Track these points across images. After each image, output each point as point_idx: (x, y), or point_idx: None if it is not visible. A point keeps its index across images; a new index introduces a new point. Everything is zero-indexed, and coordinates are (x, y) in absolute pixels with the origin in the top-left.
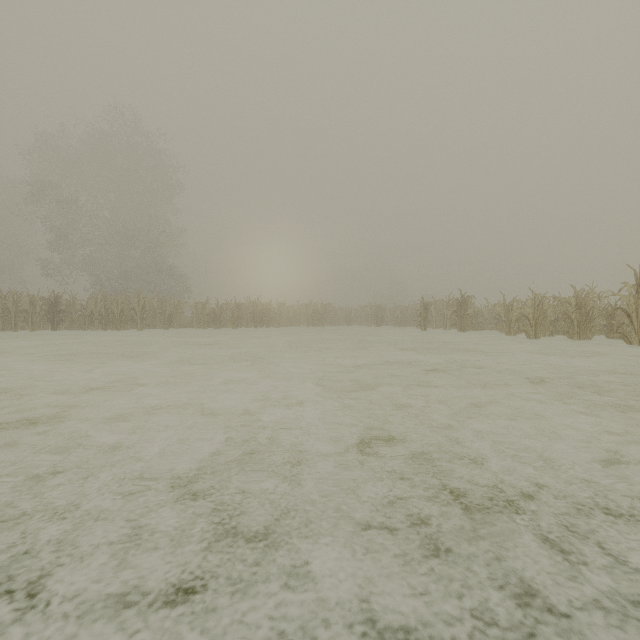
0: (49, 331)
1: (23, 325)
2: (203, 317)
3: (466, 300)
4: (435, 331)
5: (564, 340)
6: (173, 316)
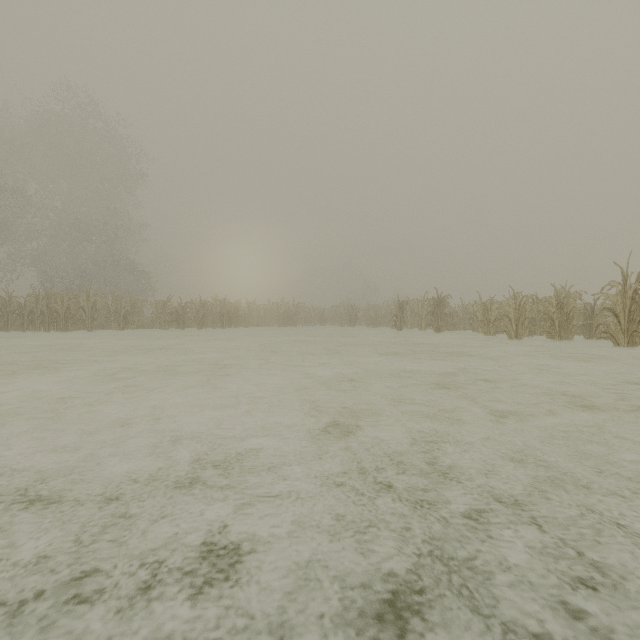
0: None
1: None
2: (164, 317)
3: (442, 299)
4: (410, 331)
5: (540, 340)
6: (130, 316)
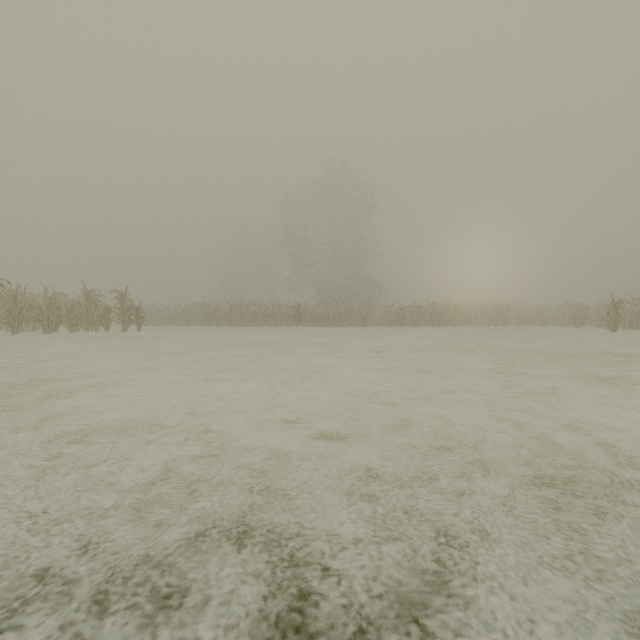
0: (295, 327)
1: (281, 323)
2: (388, 318)
3: None
4: None
5: None
6: (367, 317)
